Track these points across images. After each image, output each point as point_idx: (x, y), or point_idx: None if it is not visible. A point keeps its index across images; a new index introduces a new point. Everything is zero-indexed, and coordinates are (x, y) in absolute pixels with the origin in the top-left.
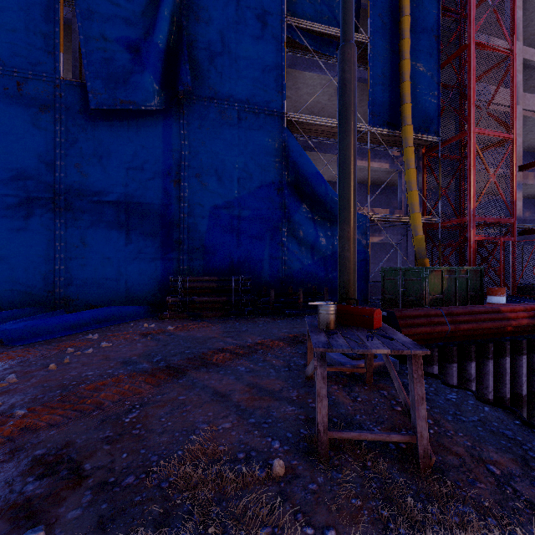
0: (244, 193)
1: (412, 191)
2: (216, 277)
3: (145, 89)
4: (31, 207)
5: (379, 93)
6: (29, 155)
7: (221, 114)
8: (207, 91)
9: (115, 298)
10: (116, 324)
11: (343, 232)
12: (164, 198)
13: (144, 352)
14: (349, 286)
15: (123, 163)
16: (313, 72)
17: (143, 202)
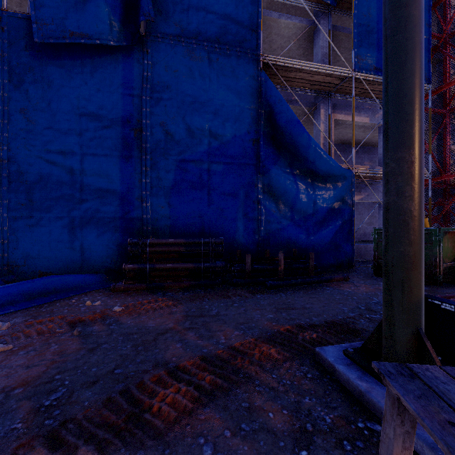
0: (215, 144)
1: None
2: (183, 239)
3: (100, 21)
4: None
5: (364, 34)
6: None
7: (190, 54)
8: (173, 28)
9: (67, 263)
10: (54, 300)
11: (401, 164)
12: (124, 149)
13: (46, 371)
14: (414, 266)
15: (76, 108)
16: (288, 19)
17: (99, 154)
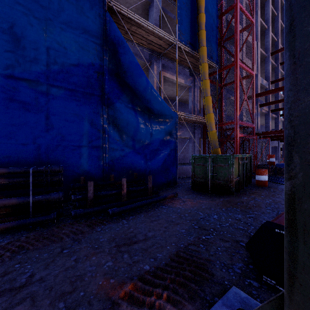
0: (56, 67)
1: (208, 96)
2: (5, 168)
3: None
4: None
5: (184, 16)
6: None
7: None
8: None
9: None
10: None
11: None
12: None
13: None
14: None
15: None
16: None
17: None
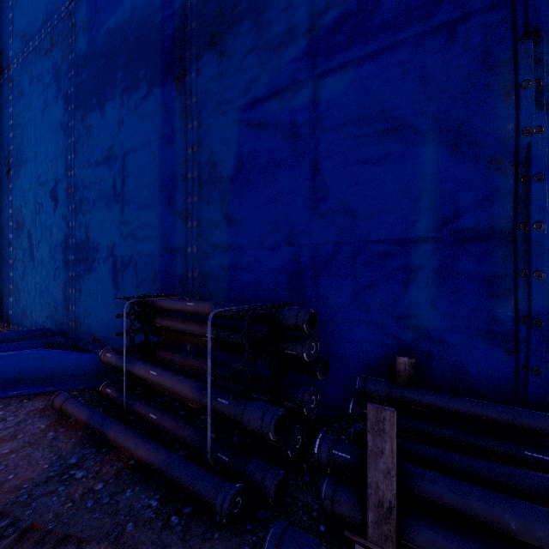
0: (331, 16)
1: None
2: (210, 304)
3: None
4: (57, 195)
5: None
6: (56, 125)
7: None
8: None
9: (112, 327)
10: None
11: None
12: (163, 125)
13: None
14: None
15: (119, 86)
16: None
17: (139, 146)
